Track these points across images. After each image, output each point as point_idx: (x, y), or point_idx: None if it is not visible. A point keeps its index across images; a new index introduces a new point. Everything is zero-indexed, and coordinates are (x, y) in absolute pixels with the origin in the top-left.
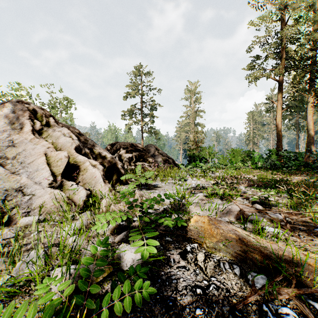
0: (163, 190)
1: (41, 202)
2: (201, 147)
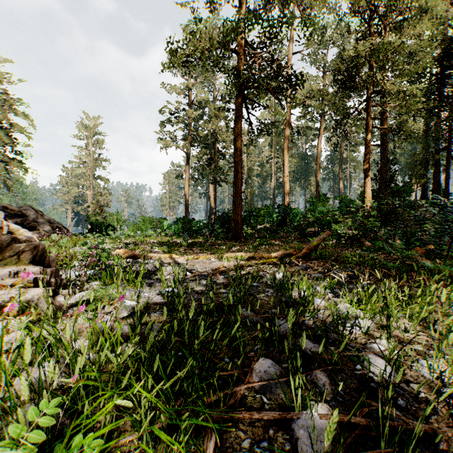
0: None
1: None
2: (108, 213)
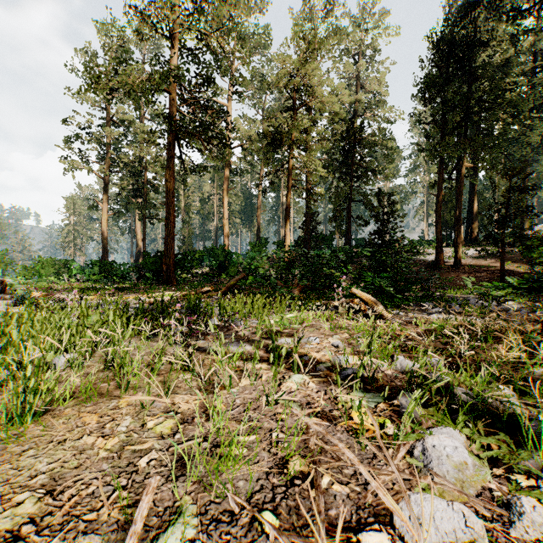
0: None
1: None
2: None
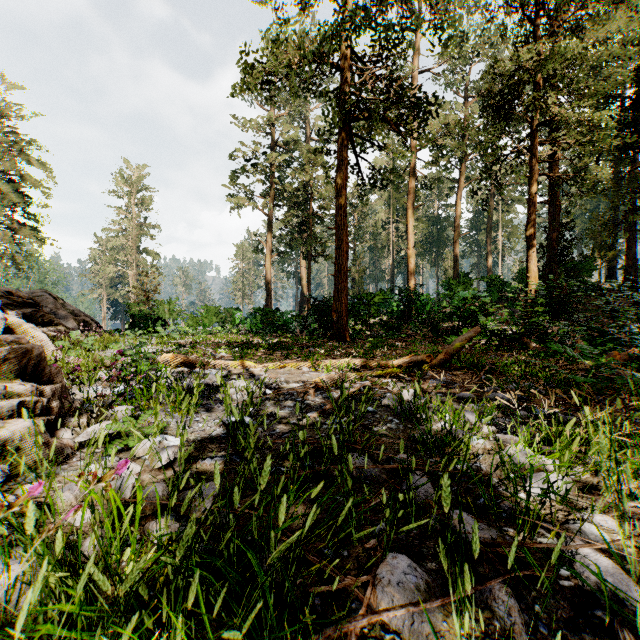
0: None
1: None
2: (156, 301)
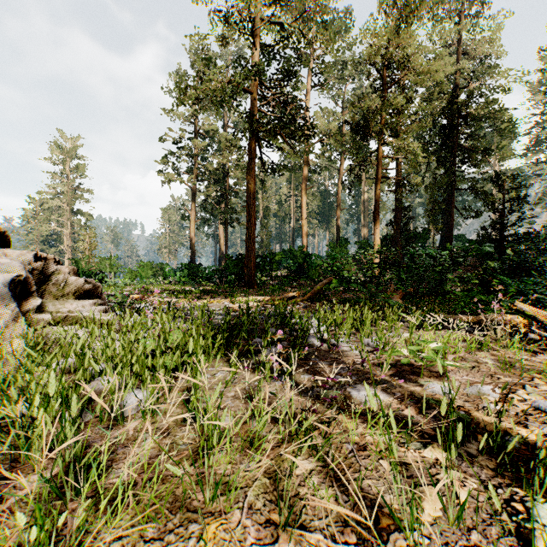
0: None
1: None
2: (98, 257)
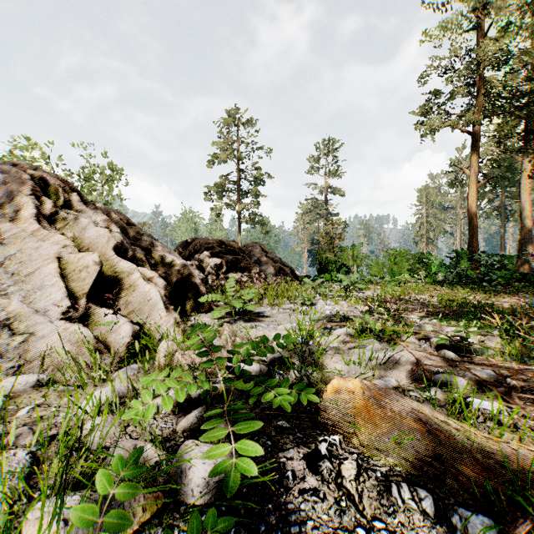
0: (274, 322)
1: (46, 348)
2: (340, 247)
